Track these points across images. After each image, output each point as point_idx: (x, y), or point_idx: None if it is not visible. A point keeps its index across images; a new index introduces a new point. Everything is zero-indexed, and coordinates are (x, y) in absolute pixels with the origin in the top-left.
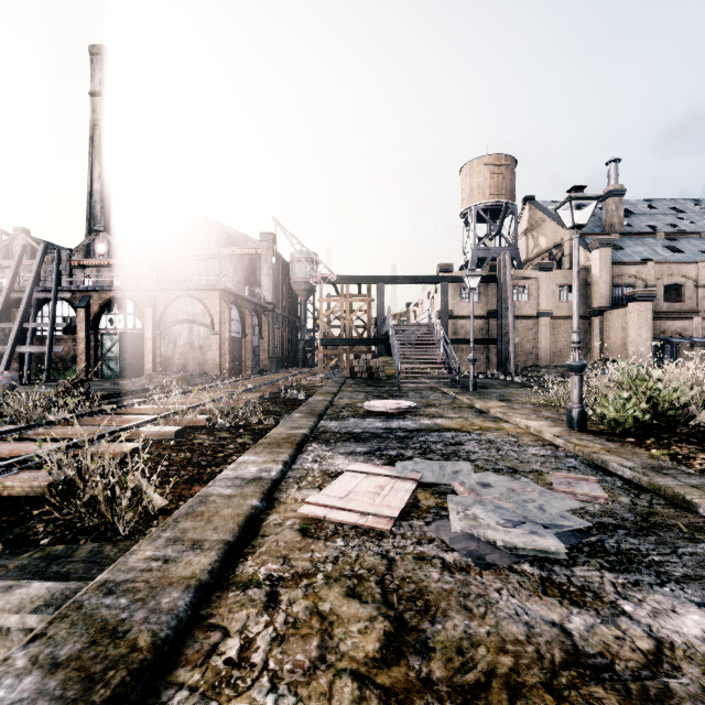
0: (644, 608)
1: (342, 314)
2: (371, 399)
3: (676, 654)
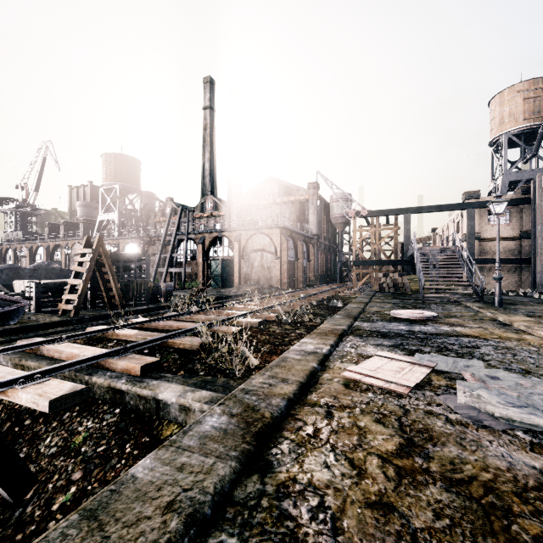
0: None
1: (372, 241)
2: (397, 308)
3: None
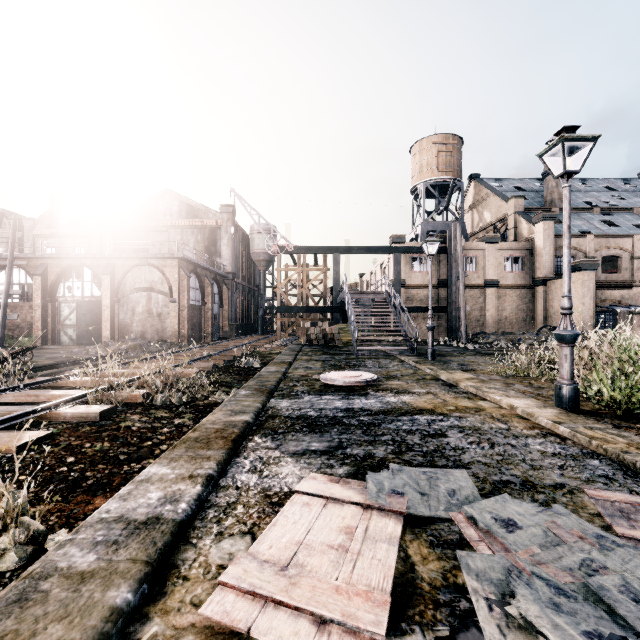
0: None
1: (298, 283)
2: (328, 369)
3: None
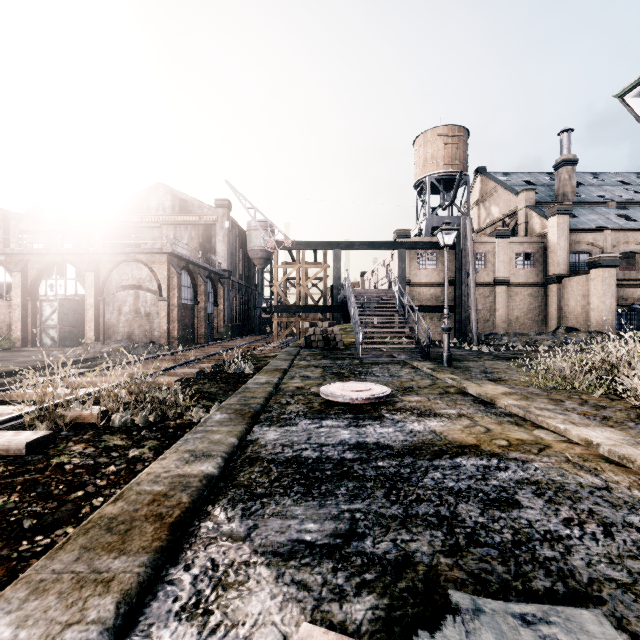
0: None
1: (297, 281)
2: (329, 379)
3: None
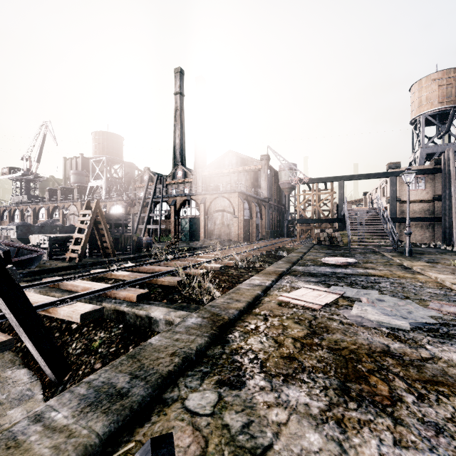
0: (438, 349)
1: (312, 203)
2: (328, 257)
3: (439, 360)
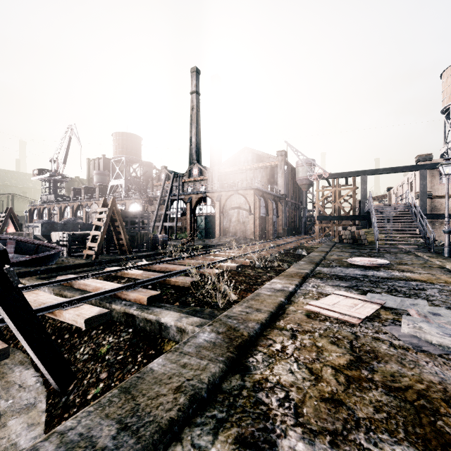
0: None
1: (332, 199)
2: (354, 257)
3: None
